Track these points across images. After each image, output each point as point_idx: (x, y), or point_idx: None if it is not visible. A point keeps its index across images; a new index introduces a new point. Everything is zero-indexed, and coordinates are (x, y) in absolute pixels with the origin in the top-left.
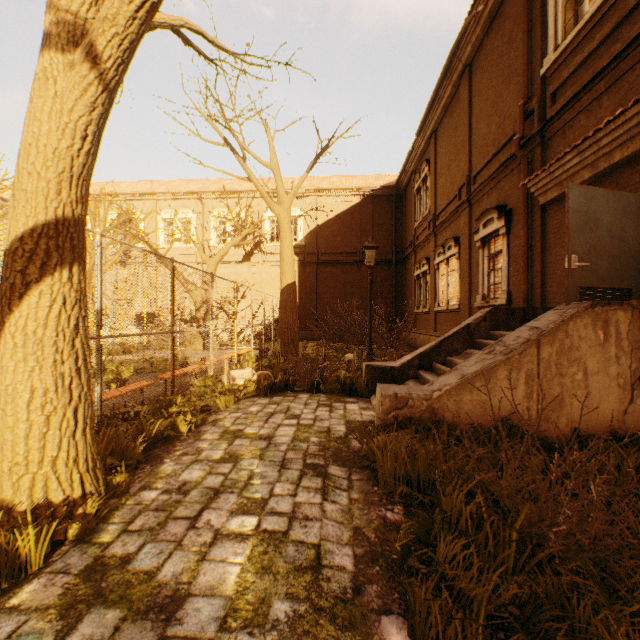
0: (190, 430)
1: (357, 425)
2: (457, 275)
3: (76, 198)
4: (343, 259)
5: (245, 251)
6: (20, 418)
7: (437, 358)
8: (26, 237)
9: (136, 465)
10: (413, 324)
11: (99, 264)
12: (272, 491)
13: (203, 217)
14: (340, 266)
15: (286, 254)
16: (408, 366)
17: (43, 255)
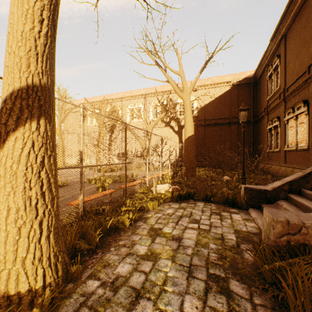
0: (131, 223)
1: (244, 235)
2: (305, 126)
3: (42, 71)
4: (219, 122)
5: (166, 121)
6: (1, 228)
7: (305, 185)
8: (8, 99)
9: (95, 249)
10: (268, 159)
11: (82, 125)
12: (182, 306)
13: (146, 106)
14: (217, 126)
15: (188, 120)
16: (279, 190)
17: (18, 111)
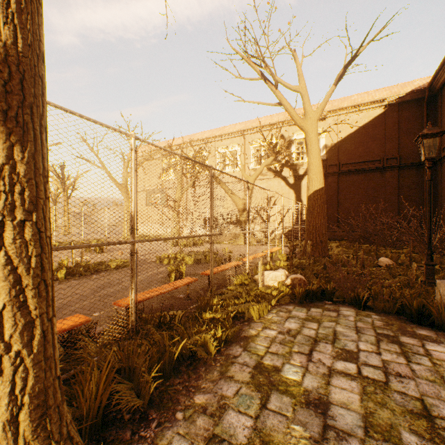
0: (219, 348)
1: None
2: None
3: None
4: (364, 167)
5: (275, 169)
6: None
7: None
8: None
9: (146, 409)
10: None
11: (133, 167)
12: None
13: (245, 148)
14: (361, 174)
15: (313, 164)
16: None
17: None
